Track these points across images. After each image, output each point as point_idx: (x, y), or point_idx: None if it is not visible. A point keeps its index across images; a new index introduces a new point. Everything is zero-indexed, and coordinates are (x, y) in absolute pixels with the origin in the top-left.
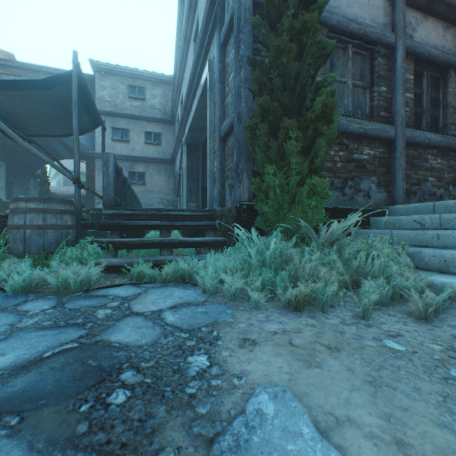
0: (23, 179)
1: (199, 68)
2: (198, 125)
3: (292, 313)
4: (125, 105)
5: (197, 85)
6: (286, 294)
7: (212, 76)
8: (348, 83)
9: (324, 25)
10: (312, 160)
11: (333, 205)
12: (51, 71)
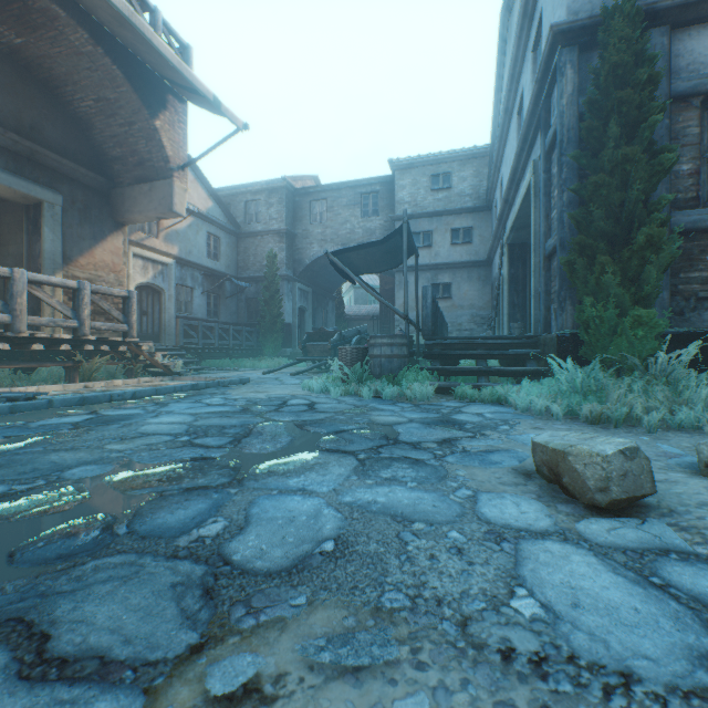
0: (323, 303)
1: (522, 160)
2: (522, 223)
3: (586, 425)
4: (426, 202)
5: (521, 177)
6: (582, 411)
7: (537, 179)
8: None
9: (693, 96)
10: (641, 287)
11: None
12: (351, 185)
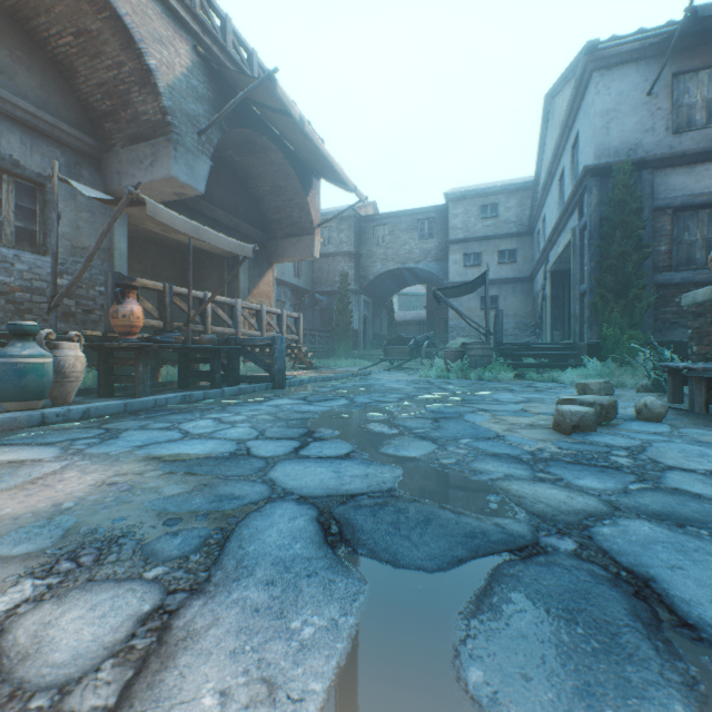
0: (378, 311)
1: (563, 221)
2: (563, 259)
3: None
4: (476, 228)
5: (562, 229)
6: None
7: (574, 240)
8: (698, 241)
9: (666, 208)
10: (633, 319)
11: (676, 339)
12: (409, 212)
